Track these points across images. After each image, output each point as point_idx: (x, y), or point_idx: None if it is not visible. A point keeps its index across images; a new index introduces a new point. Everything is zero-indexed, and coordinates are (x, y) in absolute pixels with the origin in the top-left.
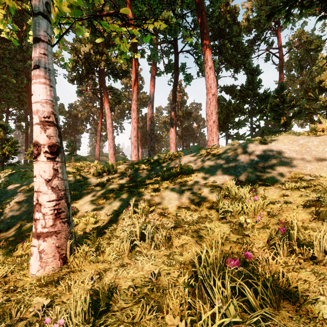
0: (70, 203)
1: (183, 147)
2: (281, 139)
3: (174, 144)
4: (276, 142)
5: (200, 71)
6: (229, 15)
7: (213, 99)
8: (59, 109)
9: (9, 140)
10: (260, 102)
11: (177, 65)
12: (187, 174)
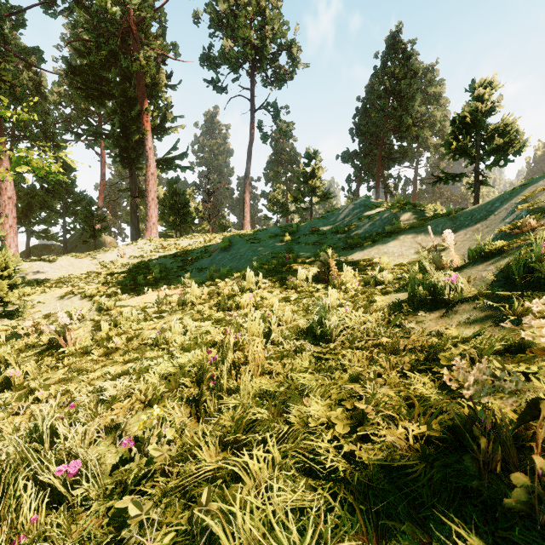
0: None
1: None
2: (63, 258)
3: None
4: (60, 260)
5: None
6: (32, 83)
7: (10, 203)
8: None
9: None
10: (76, 203)
11: None
12: None
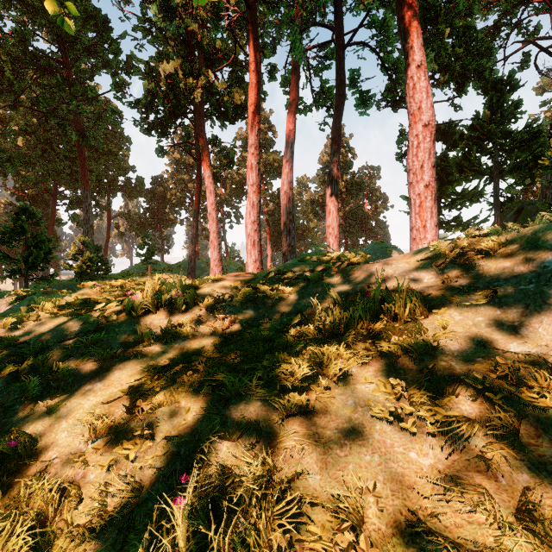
0: (33, 408)
1: (347, 247)
2: None
3: (337, 237)
4: None
5: (391, 81)
6: None
7: (425, 135)
8: (135, 185)
9: (37, 237)
10: (517, 148)
11: (342, 73)
12: (405, 322)
